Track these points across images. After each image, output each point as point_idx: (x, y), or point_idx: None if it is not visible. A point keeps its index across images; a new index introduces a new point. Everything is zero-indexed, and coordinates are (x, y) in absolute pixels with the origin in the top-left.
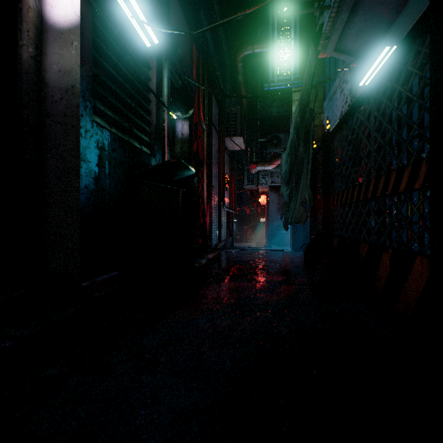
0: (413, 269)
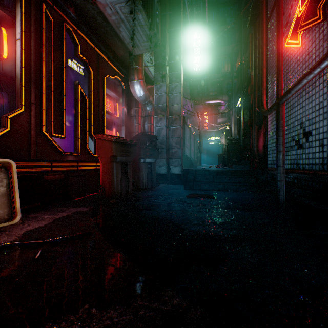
0: None
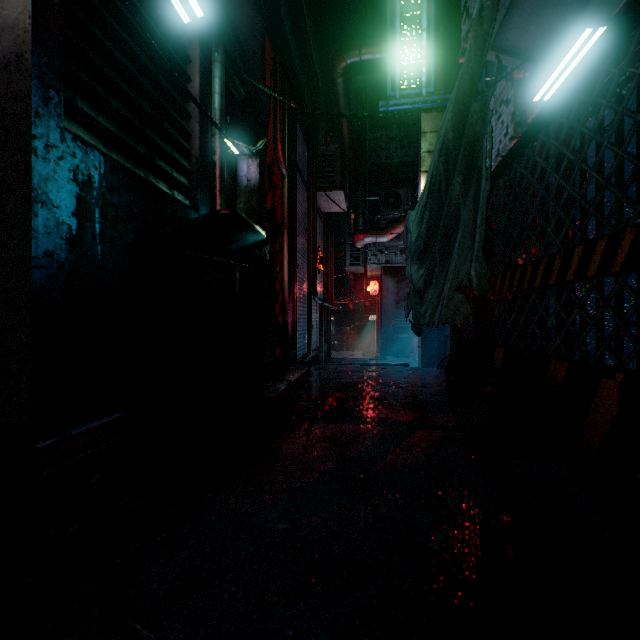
0: None
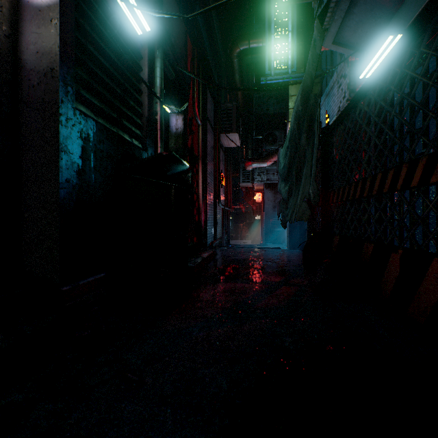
0: (429, 272)
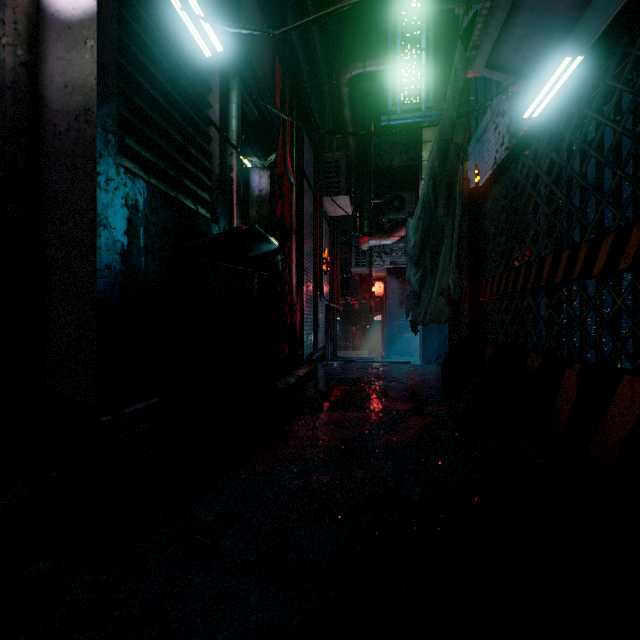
0: (617, 395)
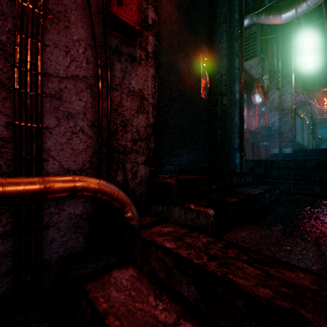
0: None
